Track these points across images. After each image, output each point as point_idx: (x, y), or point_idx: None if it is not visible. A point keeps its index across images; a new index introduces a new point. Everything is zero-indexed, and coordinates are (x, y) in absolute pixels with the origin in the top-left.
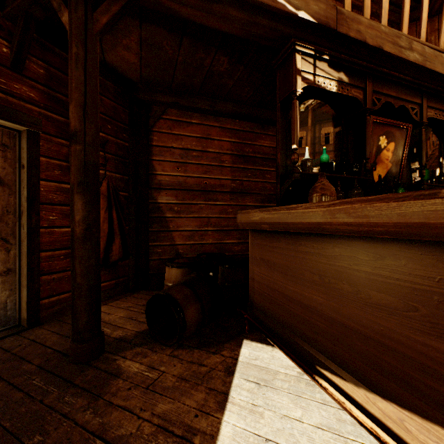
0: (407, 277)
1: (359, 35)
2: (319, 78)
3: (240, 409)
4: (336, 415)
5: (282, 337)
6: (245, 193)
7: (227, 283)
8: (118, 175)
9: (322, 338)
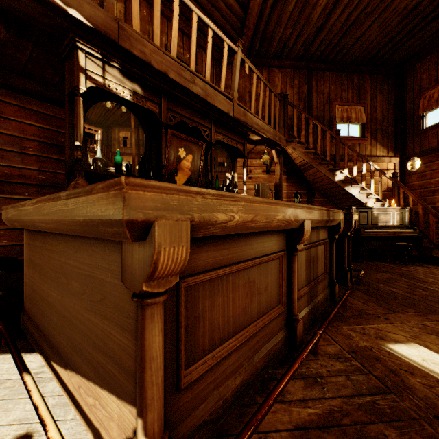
0: (83, 265)
1: (144, 55)
2: (110, 83)
3: None
4: None
5: (37, 340)
6: (61, 188)
7: None
8: None
9: (56, 332)
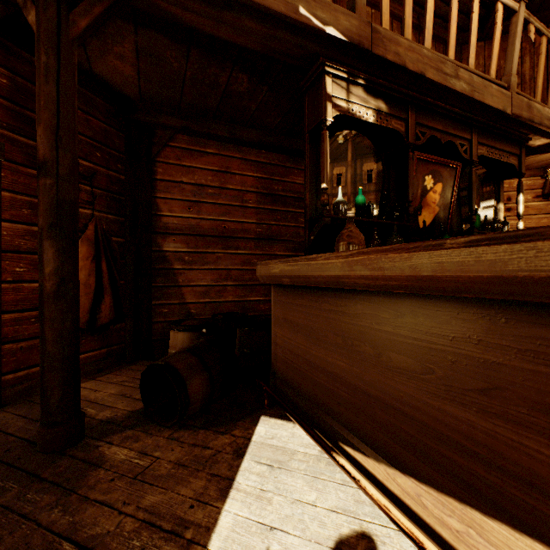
0: (424, 336)
1: (398, 58)
2: (354, 106)
3: (245, 496)
4: (355, 496)
5: (305, 411)
6: (274, 240)
7: (246, 349)
8: (110, 215)
9: (346, 410)
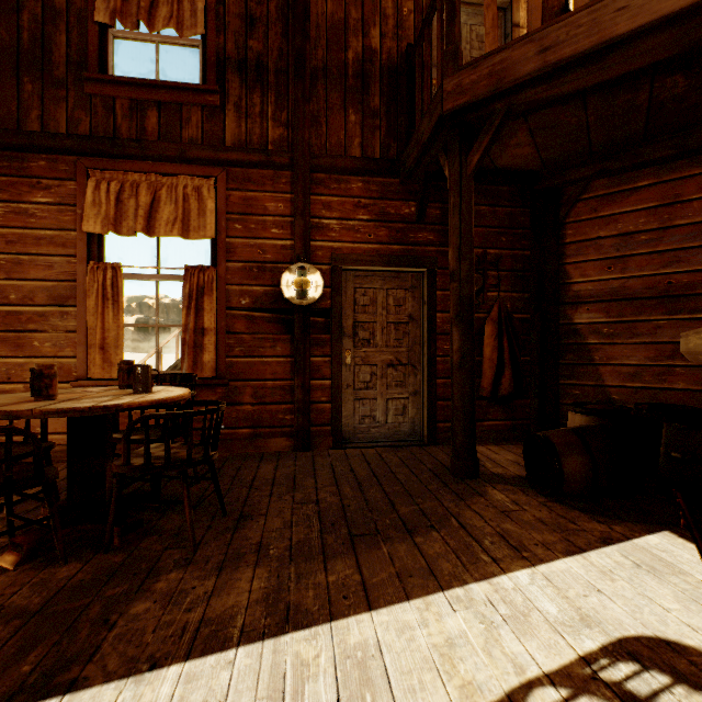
0: None
1: None
2: None
3: (588, 564)
4: None
5: None
6: None
7: (672, 452)
8: (514, 294)
9: None
